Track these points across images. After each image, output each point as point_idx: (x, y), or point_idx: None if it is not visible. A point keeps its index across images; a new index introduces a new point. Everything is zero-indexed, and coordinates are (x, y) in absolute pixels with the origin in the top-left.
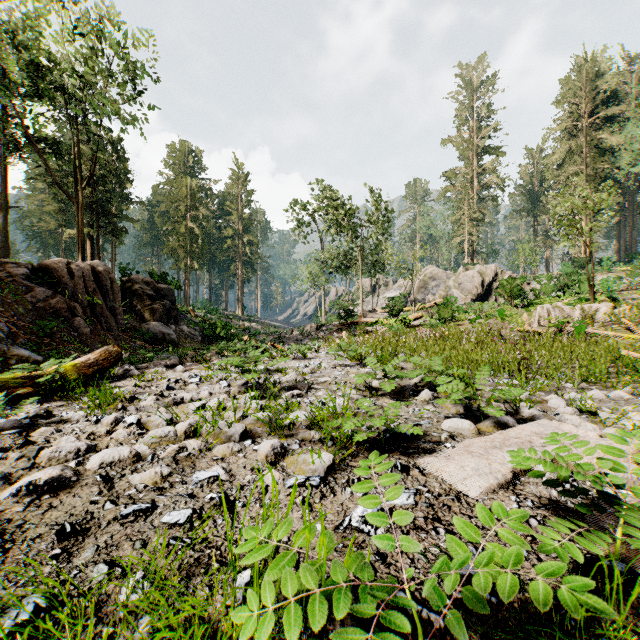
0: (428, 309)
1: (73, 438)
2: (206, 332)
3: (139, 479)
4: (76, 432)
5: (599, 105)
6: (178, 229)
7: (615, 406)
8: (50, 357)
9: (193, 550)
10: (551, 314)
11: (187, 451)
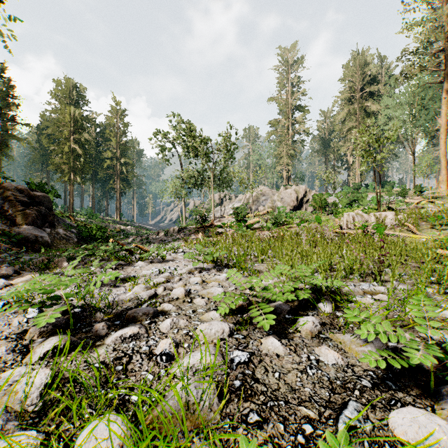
0: (262, 216)
1: None
2: (82, 234)
3: None
4: None
5: (366, 84)
6: (62, 149)
7: None
8: None
9: None
10: (355, 219)
11: None
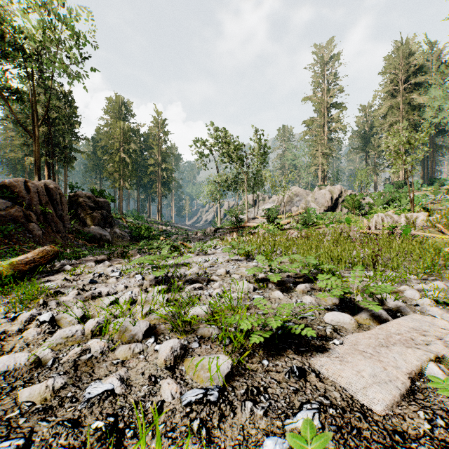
0: (294, 217)
1: None
2: (133, 233)
3: (27, 395)
4: None
5: (411, 75)
6: (114, 158)
7: None
8: (8, 253)
9: None
10: (384, 220)
11: (90, 353)
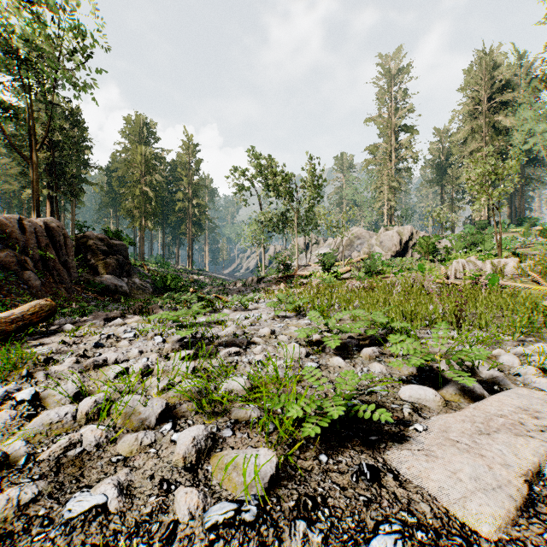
0: (355, 264)
1: None
2: (157, 284)
3: None
4: None
5: (496, 92)
6: (133, 192)
7: None
8: None
9: None
10: (466, 268)
11: (81, 446)
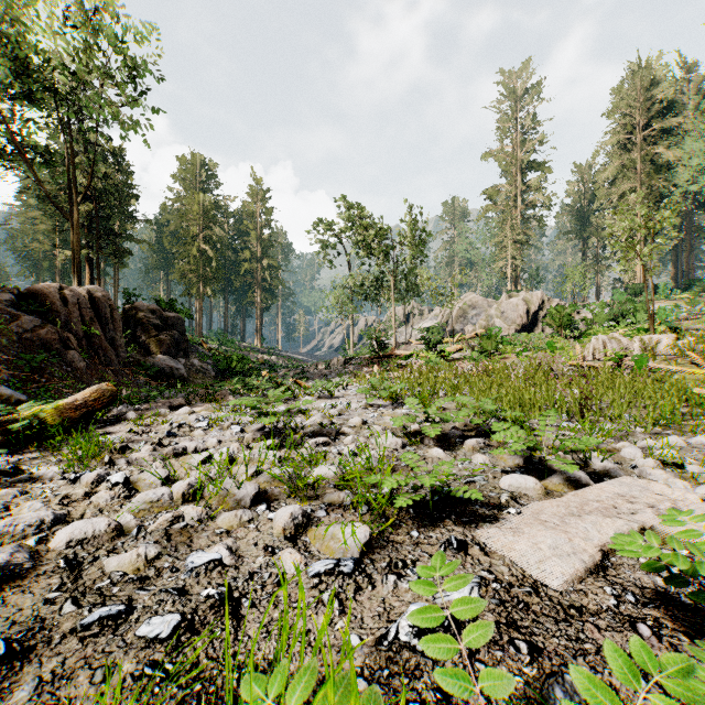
0: (468, 341)
1: (40, 504)
2: (220, 366)
3: (116, 564)
4: (47, 495)
5: (655, 116)
6: (189, 251)
7: (700, 456)
8: (38, 396)
9: (176, 684)
10: (607, 346)
11: (184, 521)
